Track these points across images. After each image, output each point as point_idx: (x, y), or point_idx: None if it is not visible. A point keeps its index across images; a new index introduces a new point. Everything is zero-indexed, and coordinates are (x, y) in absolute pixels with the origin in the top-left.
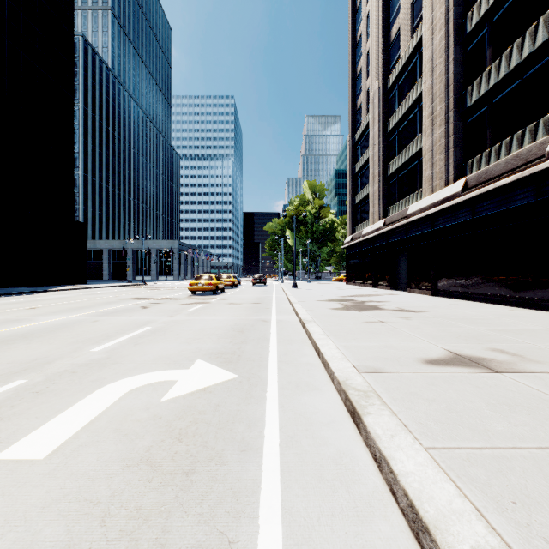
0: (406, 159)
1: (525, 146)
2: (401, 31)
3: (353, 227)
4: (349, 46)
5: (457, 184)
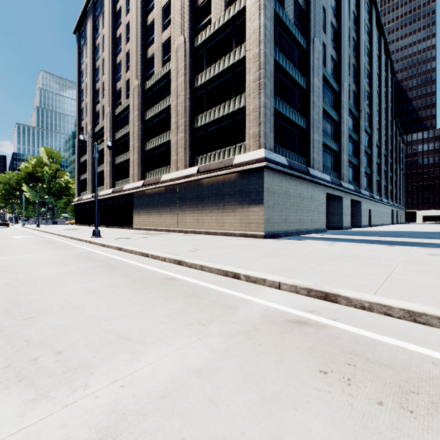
0: (101, 171)
1: (124, 185)
2: (100, 113)
3: (80, 193)
4: (77, 88)
5: (111, 190)
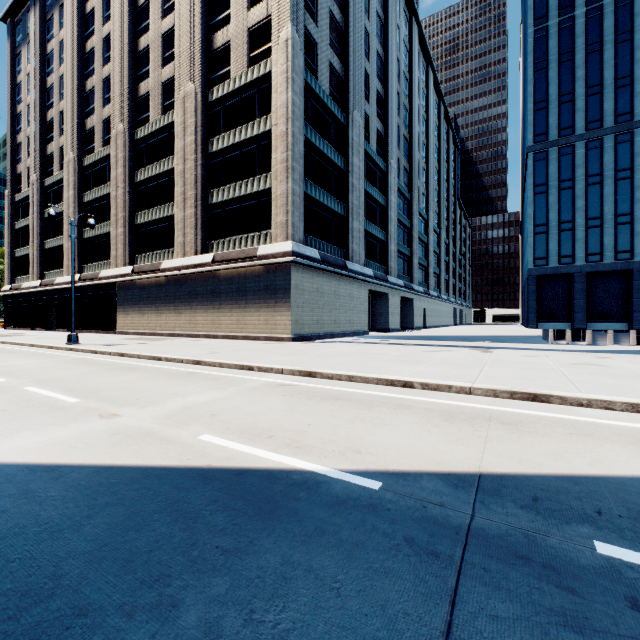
0: (57, 246)
1: (99, 269)
2: (55, 157)
3: (14, 277)
4: (8, 109)
5: (78, 276)
